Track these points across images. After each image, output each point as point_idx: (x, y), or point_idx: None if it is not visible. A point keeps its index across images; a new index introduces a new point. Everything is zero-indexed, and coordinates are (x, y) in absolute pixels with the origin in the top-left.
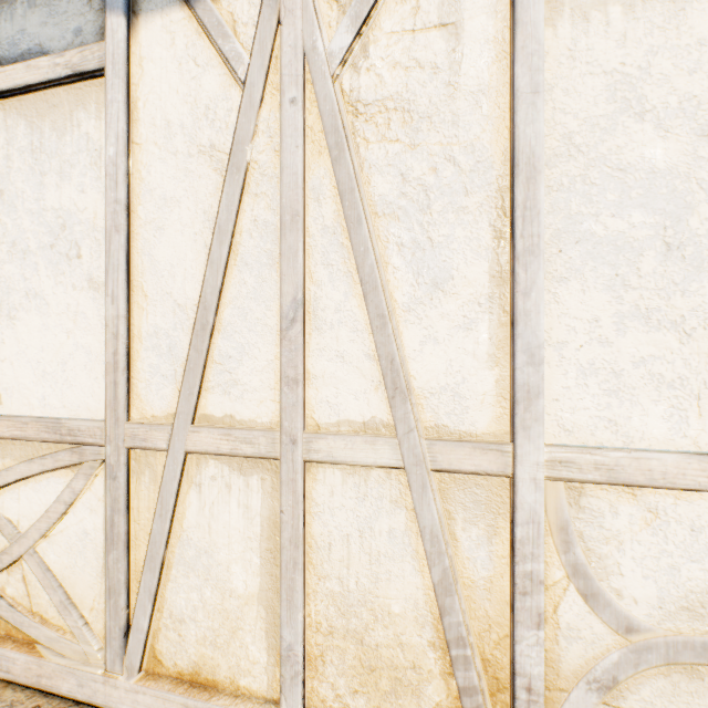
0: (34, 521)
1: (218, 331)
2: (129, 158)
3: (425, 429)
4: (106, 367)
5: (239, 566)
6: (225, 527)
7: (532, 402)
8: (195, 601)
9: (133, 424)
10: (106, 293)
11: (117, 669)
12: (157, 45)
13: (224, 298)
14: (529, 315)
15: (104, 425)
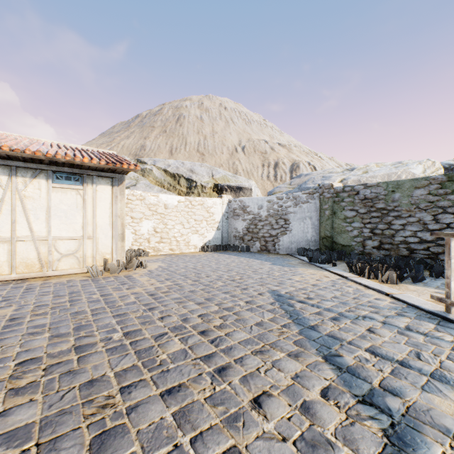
0: None
1: None
2: None
3: (36, 236)
4: None
5: (3, 257)
6: None
7: (50, 232)
8: None
9: None
10: None
11: None
12: None
13: None
14: (50, 223)
15: None
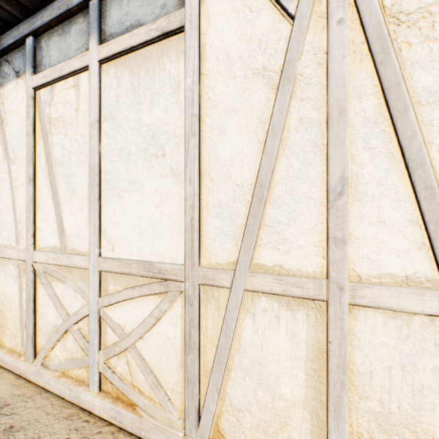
0: (134, 327)
1: (268, 203)
2: (199, 85)
3: None
4: (185, 229)
5: (286, 378)
6: (274, 347)
7: None
8: (249, 397)
9: (204, 268)
10: (185, 178)
11: (193, 436)
12: (220, 4)
13: (273, 178)
14: None
15: (183, 268)
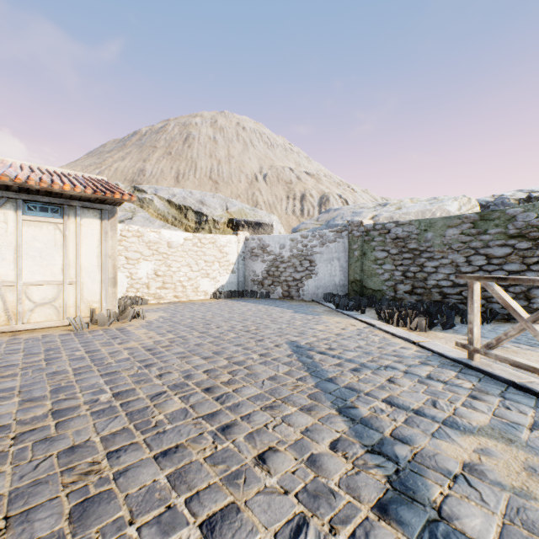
0: None
1: None
2: None
3: (1, 280)
4: None
5: None
6: None
7: (20, 276)
8: None
9: None
10: None
11: None
12: None
13: None
14: (20, 264)
15: None
